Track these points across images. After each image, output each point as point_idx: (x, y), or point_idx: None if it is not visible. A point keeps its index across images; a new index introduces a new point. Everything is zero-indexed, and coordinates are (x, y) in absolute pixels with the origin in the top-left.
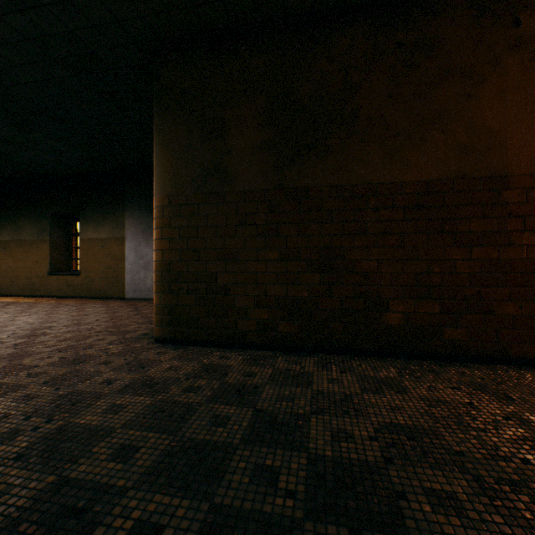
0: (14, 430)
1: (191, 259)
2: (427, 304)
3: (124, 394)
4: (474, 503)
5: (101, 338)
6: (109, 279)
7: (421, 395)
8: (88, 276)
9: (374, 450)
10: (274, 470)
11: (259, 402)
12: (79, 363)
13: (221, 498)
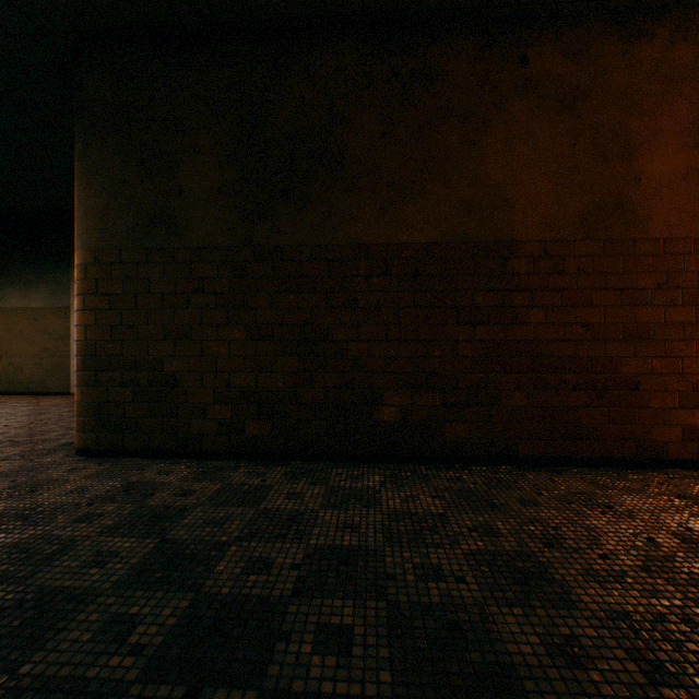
0: None
1: (126, 338)
2: (427, 395)
3: None
4: (369, 636)
5: None
6: (46, 366)
7: (392, 508)
8: (12, 362)
9: (289, 581)
10: (136, 619)
11: (175, 530)
12: None
13: (32, 666)
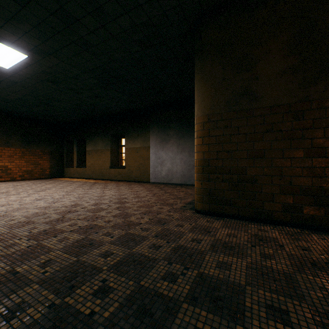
0: (169, 272)
1: (224, 158)
2: None
3: (217, 253)
4: None
5: (160, 207)
6: (141, 171)
7: None
8: (129, 169)
9: None
10: None
11: None
12: (163, 223)
13: None
